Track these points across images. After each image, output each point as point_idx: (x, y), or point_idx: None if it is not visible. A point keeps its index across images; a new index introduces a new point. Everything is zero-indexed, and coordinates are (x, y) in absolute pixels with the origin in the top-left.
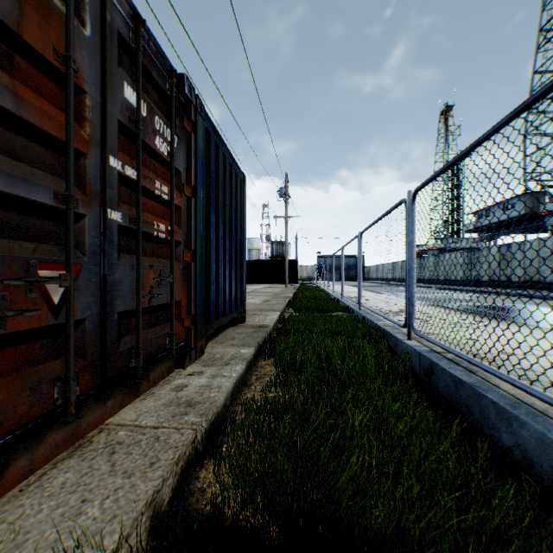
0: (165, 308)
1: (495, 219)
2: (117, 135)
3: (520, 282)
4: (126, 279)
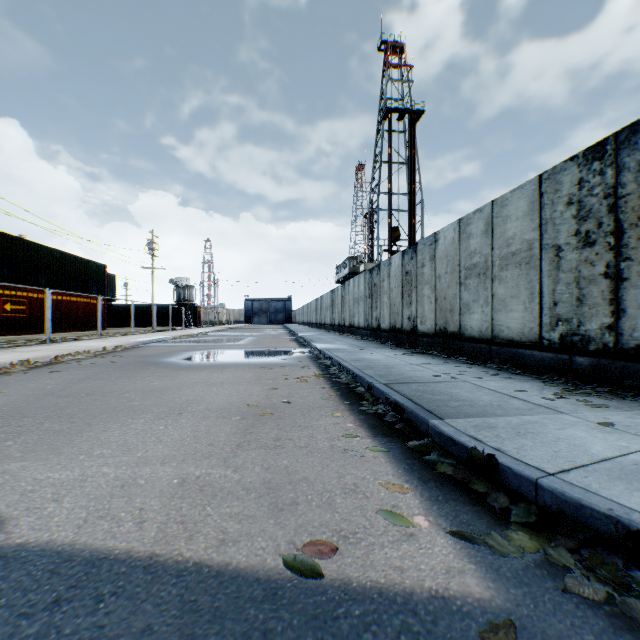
0: None
1: (342, 274)
2: None
3: (323, 324)
4: None
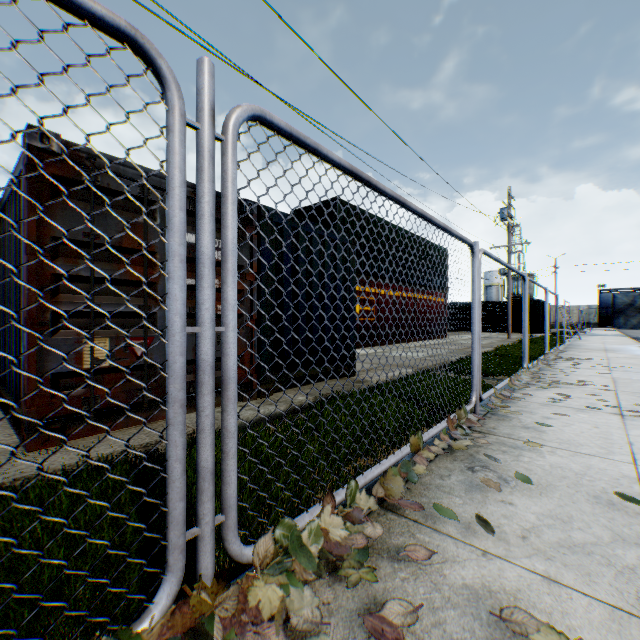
0: None
1: None
2: None
3: None
4: (187, 342)
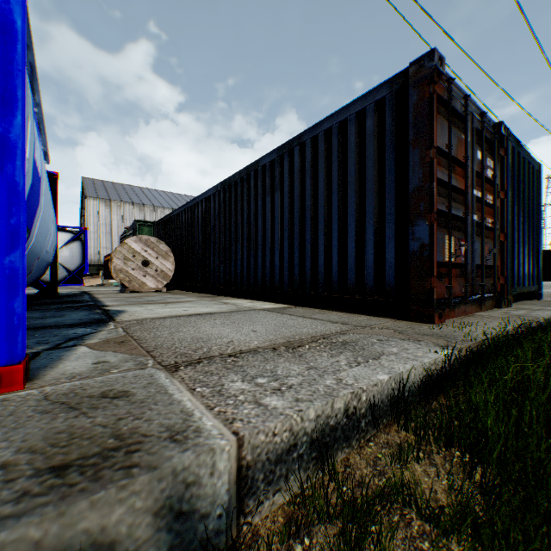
0: (489, 268)
1: None
2: (474, 178)
3: None
4: (477, 248)
